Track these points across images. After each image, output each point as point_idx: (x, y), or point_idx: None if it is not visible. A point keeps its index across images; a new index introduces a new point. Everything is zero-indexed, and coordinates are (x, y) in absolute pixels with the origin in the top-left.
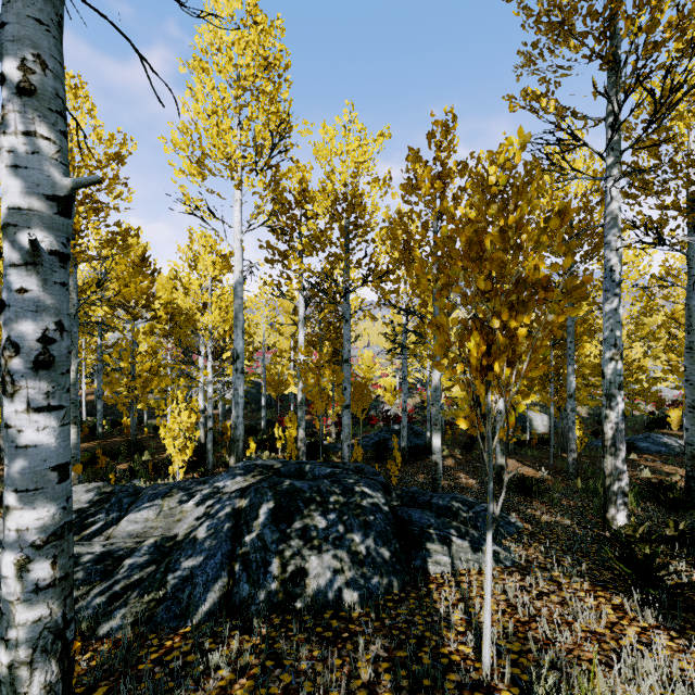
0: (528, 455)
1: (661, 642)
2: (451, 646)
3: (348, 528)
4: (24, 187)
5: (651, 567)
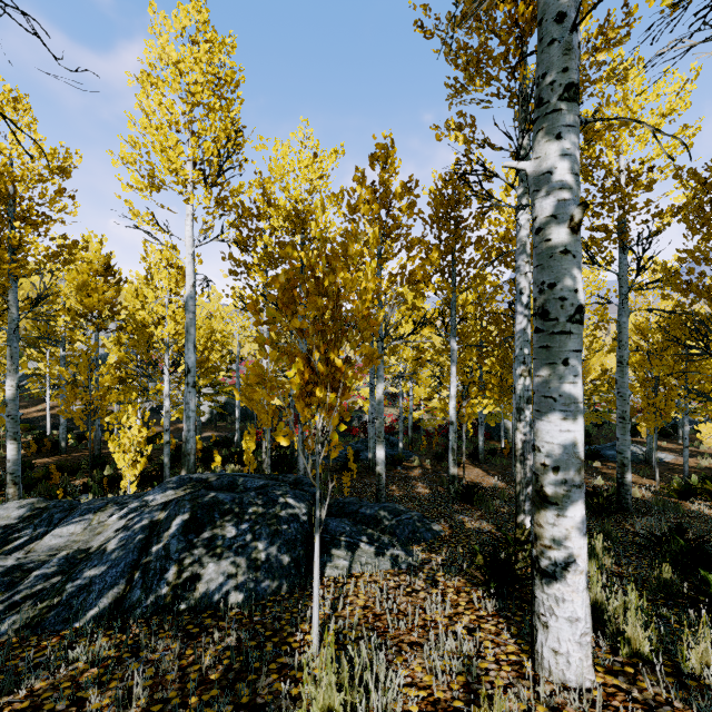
0: (497, 464)
1: (462, 624)
2: (299, 636)
3: (256, 537)
4: None
5: (507, 564)
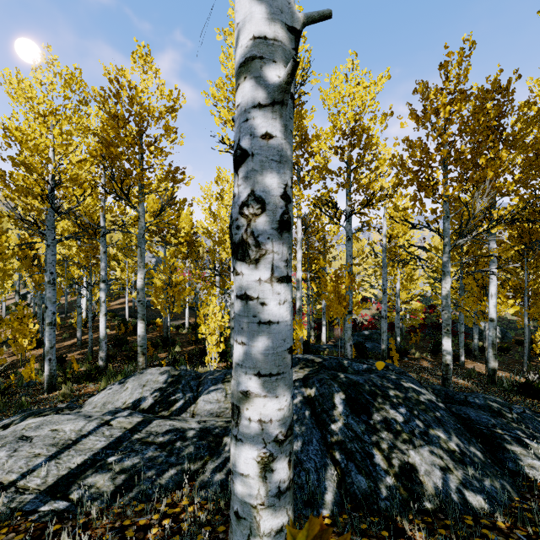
0: None
1: None
2: None
3: (425, 423)
4: (268, 13)
5: None
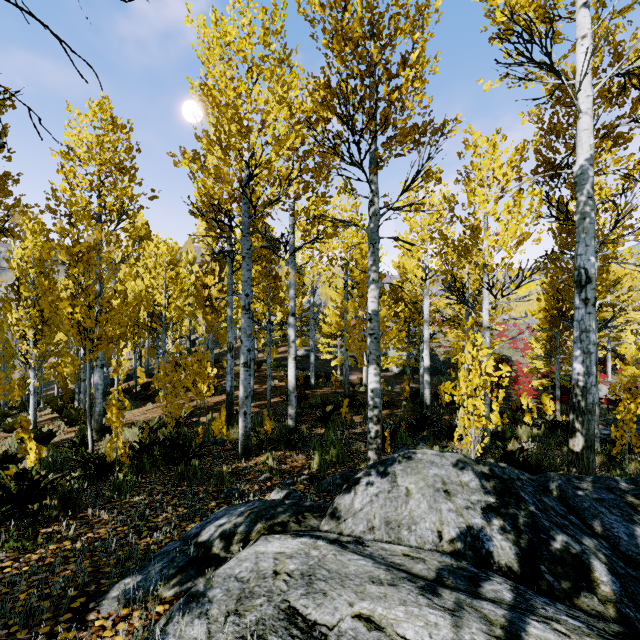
0: None
1: None
2: None
3: None
4: None
5: None
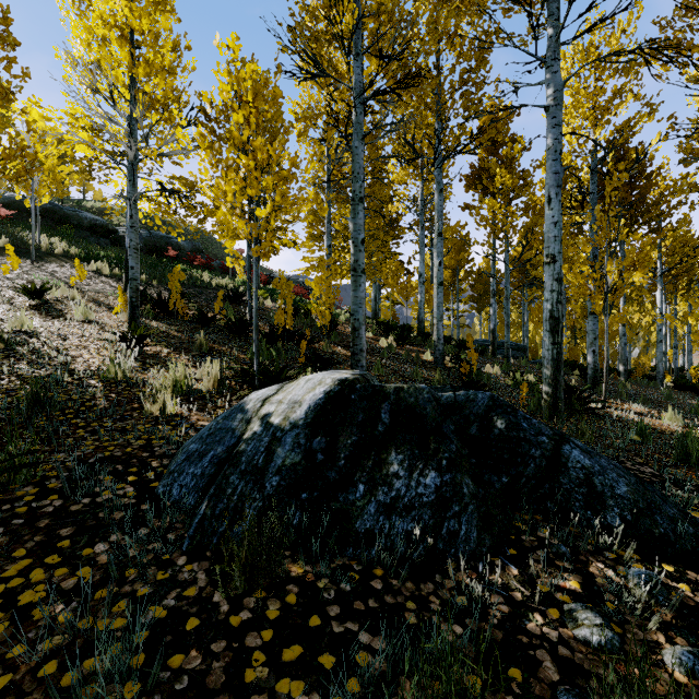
0: None
1: None
2: None
3: None
4: None
5: None
